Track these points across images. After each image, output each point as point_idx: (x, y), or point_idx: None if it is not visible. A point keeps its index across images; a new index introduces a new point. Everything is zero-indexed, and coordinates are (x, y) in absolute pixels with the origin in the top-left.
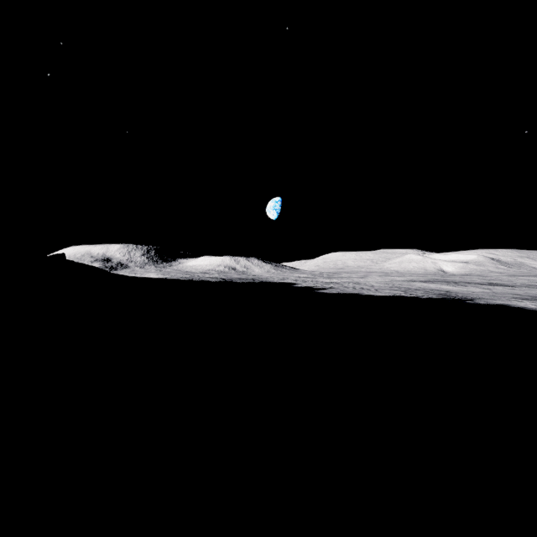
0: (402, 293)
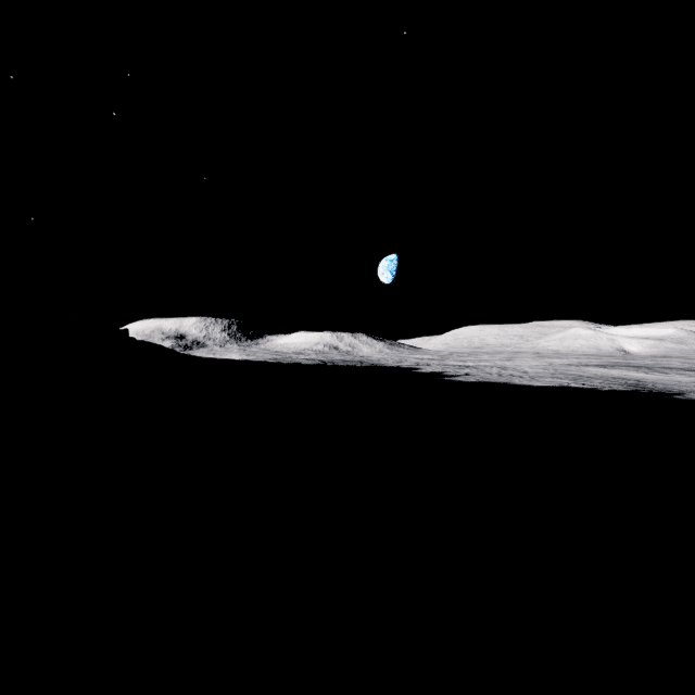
0: (571, 382)
